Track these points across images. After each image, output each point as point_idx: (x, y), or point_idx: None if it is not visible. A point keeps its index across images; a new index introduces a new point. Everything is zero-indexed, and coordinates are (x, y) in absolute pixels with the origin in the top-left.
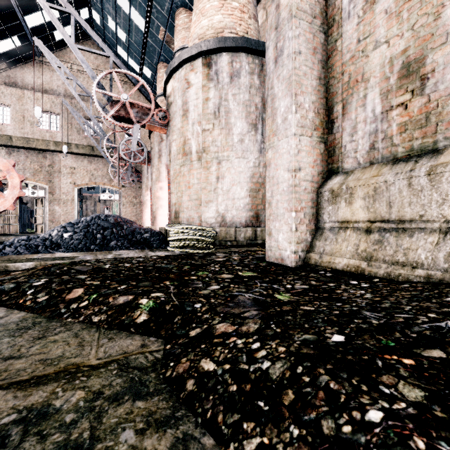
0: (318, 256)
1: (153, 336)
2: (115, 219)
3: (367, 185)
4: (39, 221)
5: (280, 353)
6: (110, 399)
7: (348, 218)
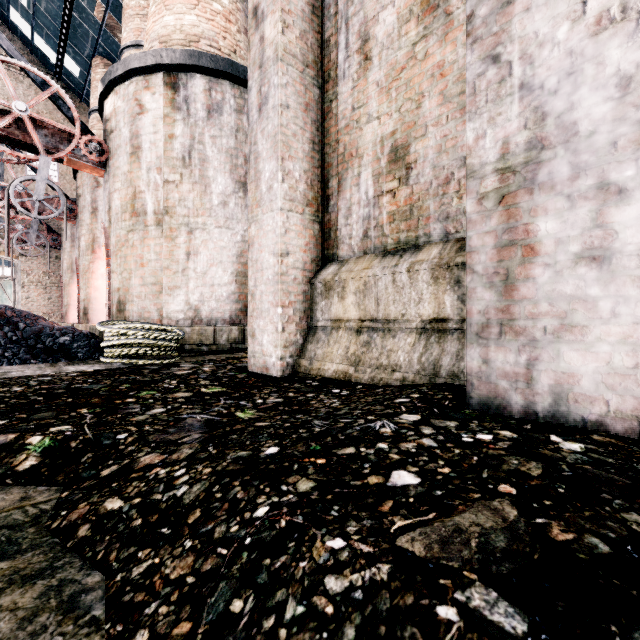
0: (309, 363)
1: (44, 484)
2: (1, 311)
3: (358, 279)
4: None
5: (203, 474)
6: None
7: (341, 316)
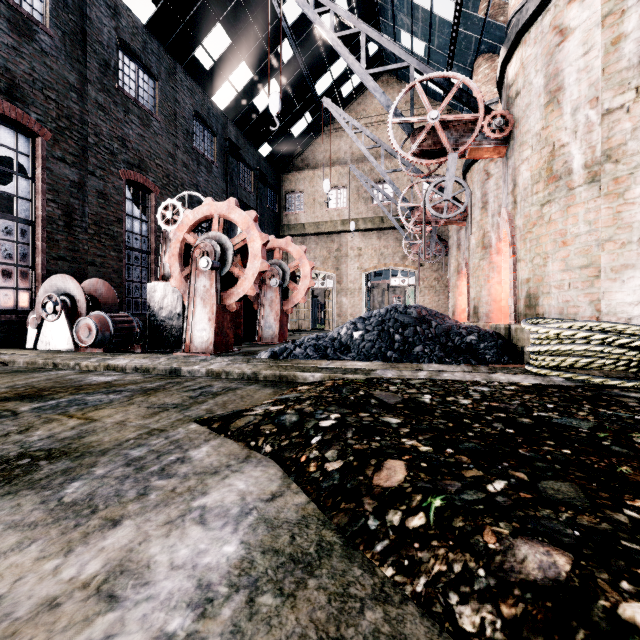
0: None
1: None
2: (418, 311)
3: None
4: (327, 315)
5: None
6: None
7: None
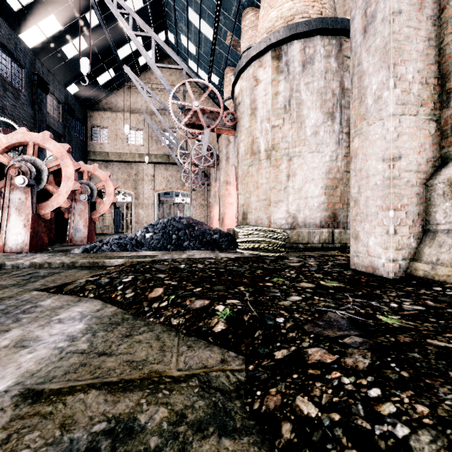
0: (429, 267)
1: (233, 350)
2: (188, 220)
3: None
4: (127, 222)
5: (421, 416)
6: (194, 427)
7: None
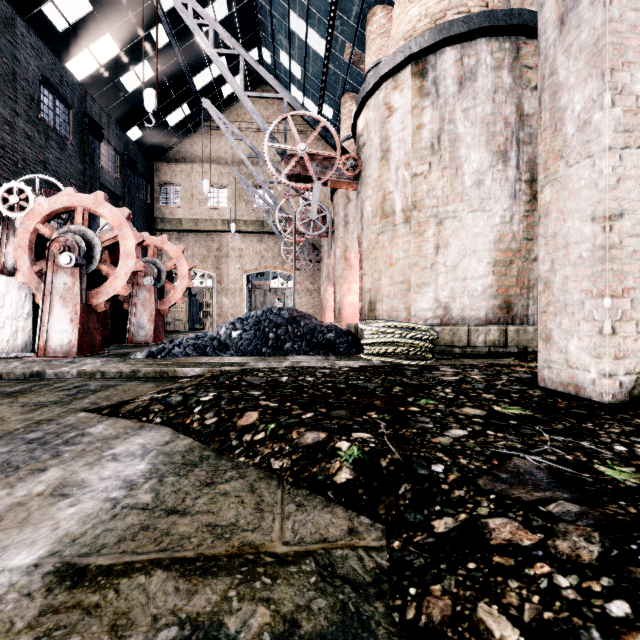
0: None
1: (365, 514)
2: (290, 312)
3: None
4: (207, 315)
5: None
6: None
7: None
